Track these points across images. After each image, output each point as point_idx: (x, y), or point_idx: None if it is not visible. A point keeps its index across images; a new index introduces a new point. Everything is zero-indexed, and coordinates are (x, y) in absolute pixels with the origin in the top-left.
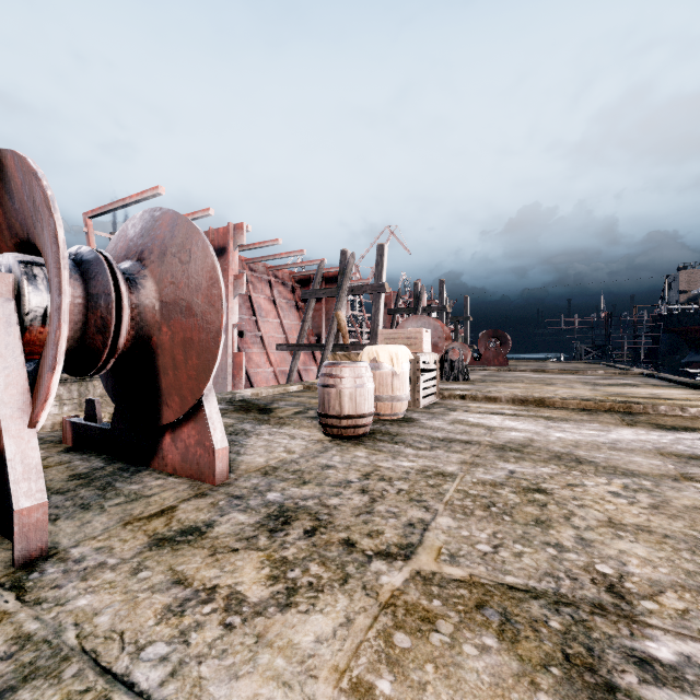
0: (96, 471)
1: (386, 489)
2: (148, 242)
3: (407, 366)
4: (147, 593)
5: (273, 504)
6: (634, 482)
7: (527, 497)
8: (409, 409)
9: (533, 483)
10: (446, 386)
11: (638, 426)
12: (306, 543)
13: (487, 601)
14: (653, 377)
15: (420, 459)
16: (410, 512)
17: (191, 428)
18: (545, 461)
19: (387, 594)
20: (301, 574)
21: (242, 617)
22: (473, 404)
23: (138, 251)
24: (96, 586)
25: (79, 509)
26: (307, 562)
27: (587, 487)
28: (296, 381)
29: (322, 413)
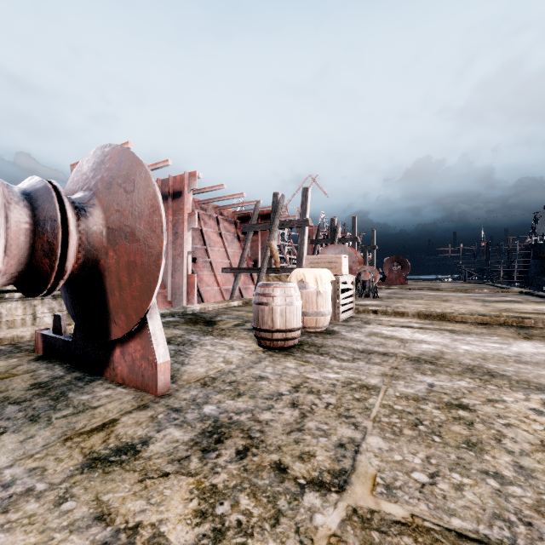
0: (55, 380)
1: (315, 403)
2: (98, 174)
3: (329, 286)
4: (64, 533)
5: (209, 419)
6: None
7: (452, 413)
8: (330, 322)
9: (454, 398)
10: (360, 302)
11: (534, 339)
12: (237, 466)
13: None
14: (531, 295)
15: (344, 371)
16: (340, 430)
17: (137, 343)
18: (459, 373)
19: (323, 542)
20: (230, 510)
21: None
22: (384, 318)
23: (89, 182)
24: (14, 521)
25: (27, 421)
26: (237, 493)
27: (508, 403)
28: (238, 297)
29: (256, 328)
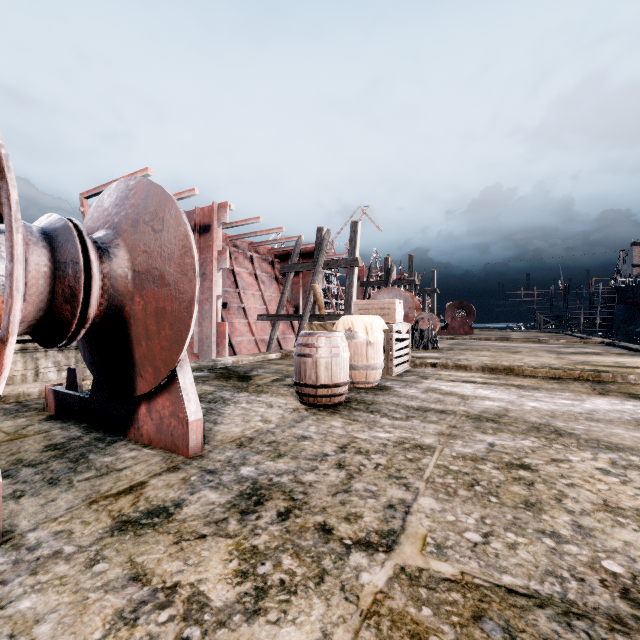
0: (73, 441)
1: (363, 463)
2: (122, 211)
3: (381, 336)
4: (99, 592)
5: (247, 480)
6: (622, 458)
7: (512, 474)
8: (383, 377)
9: (515, 458)
10: (417, 354)
11: (610, 395)
12: (279, 528)
13: (484, 609)
14: (613, 346)
15: (396, 430)
16: (390, 491)
17: (166, 399)
18: (523, 432)
19: (369, 598)
20: (272, 569)
21: (202, 628)
22: (444, 372)
23: (112, 220)
24: (45, 583)
25: (46, 484)
26: (280, 553)
27: (573, 462)
28: (276, 348)
29: (298, 382)
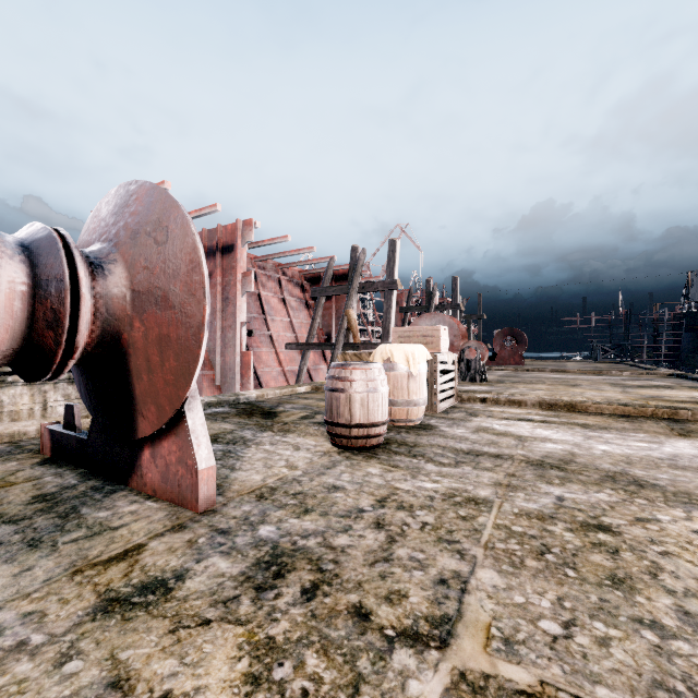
0: (65, 491)
1: (407, 522)
2: (120, 220)
3: (424, 367)
4: None
5: (266, 544)
6: None
7: (589, 537)
8: (426, 414)
9: (591, 517)
10: (463, 387)
11: (692, 436)
12: (303, 611)
13: None
14: (685, 378)
15: (445, 479)
16: (440, 560)
17: (172, 442)
18: (597, 483)
19: None
20: (292, 673)
21: None
22: (495, 408)
23: (109, 231)
24: None
25: (25, 546)
26: (303, 649)
27: (663, 523)
28: (306, 380)
29: (329, 421)
